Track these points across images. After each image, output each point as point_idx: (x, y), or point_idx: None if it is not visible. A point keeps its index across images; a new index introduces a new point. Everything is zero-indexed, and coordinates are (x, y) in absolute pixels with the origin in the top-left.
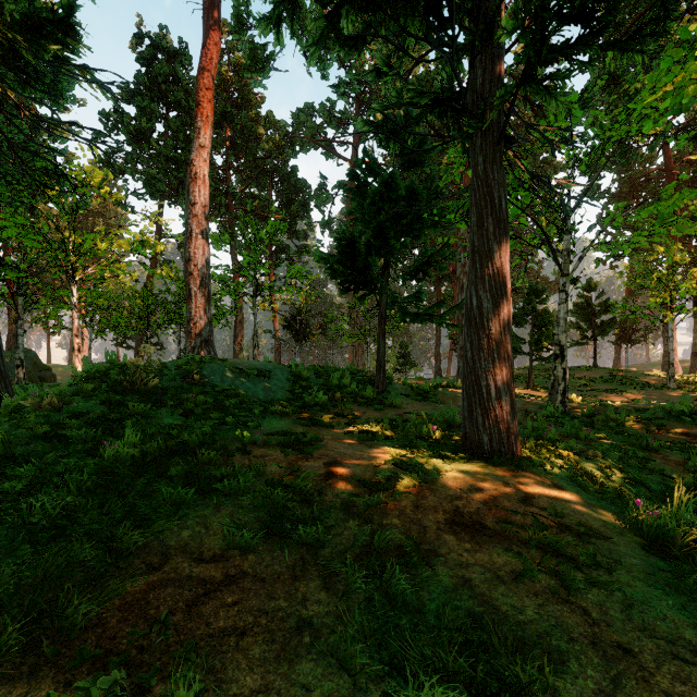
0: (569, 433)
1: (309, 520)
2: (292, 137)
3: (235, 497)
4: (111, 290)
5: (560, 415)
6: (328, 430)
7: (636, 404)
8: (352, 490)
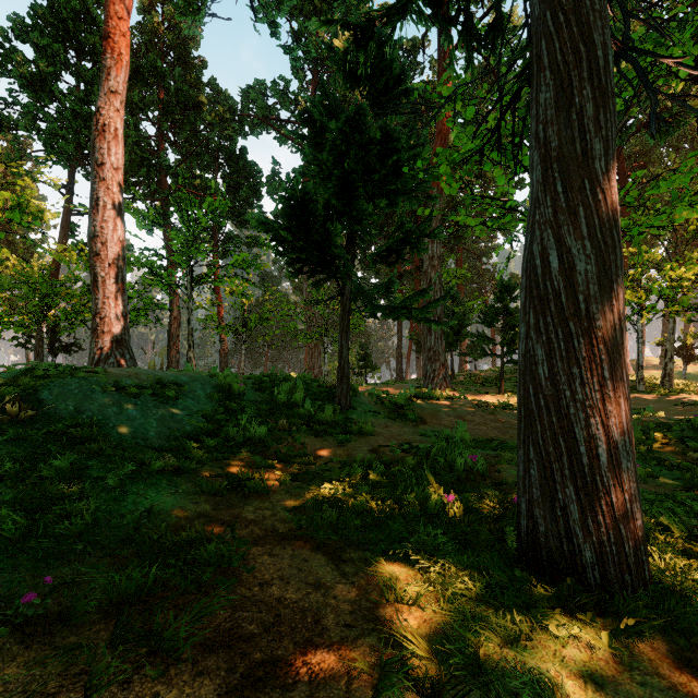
0: None
1: None
2: (241, 115)
3: None
4: (1, 276)
5: None
6: (258, 503)
7: (651, 419)
8: None
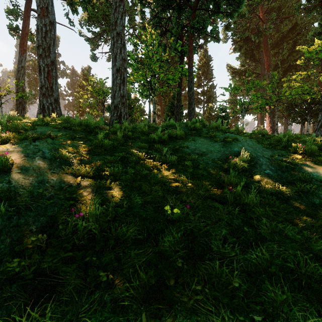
0: None
1: None
2: None
3: None
4: None
5: None
6: None
7: None
8: None
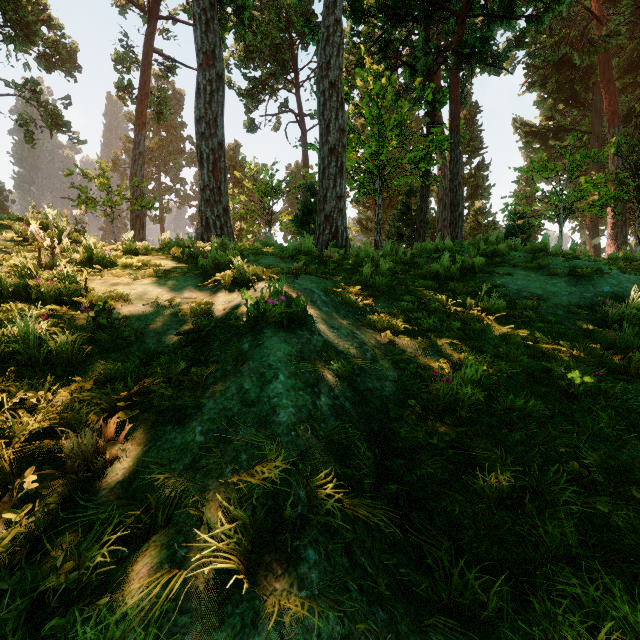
0: None
1: None
2: None
3: None
4: None
5: None
6: None
7: None
8: None
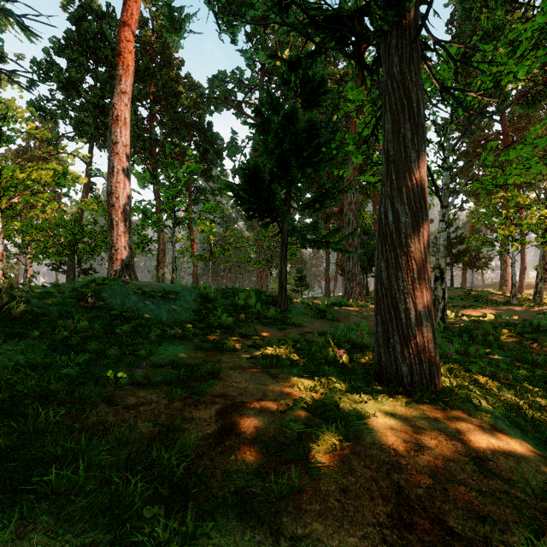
0: (458, 350)
1: (179, 541)
2: (208, 98)
3: (65, 496)
4: (44, 221)
5: (442, 331)
6: (230, 355)
7: (504, 320)
8: (251, 462)
